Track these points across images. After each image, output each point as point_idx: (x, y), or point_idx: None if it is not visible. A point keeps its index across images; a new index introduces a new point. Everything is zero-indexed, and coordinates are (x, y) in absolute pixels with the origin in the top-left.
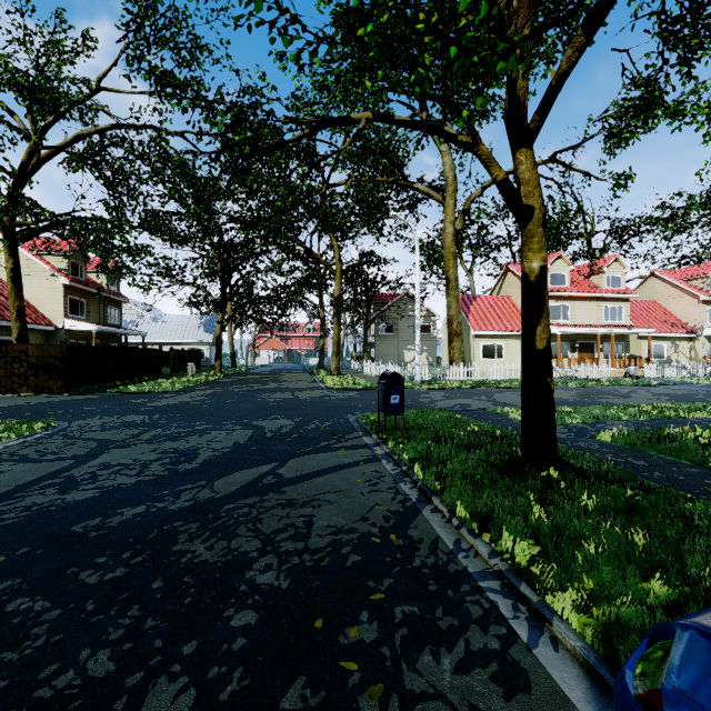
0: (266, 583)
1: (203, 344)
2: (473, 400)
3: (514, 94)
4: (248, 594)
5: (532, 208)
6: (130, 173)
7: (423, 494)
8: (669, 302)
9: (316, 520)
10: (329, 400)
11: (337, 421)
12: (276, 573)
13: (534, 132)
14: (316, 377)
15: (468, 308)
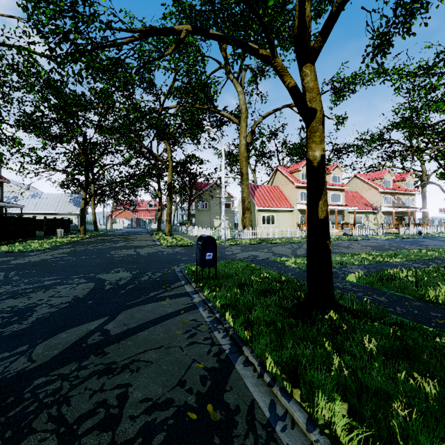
0: None
1: (72, 215)
2: (260, 252)
3: (304, 18)
4: None
5: (315, 110)
6: (4, 82)
7: (235, 343)
8: (363, 192)
9: (131, 391)
10: (162, 254)
11: (165, 272)
12: None
13: (317, 51)
14: (154, 237)
15: (254, 192)
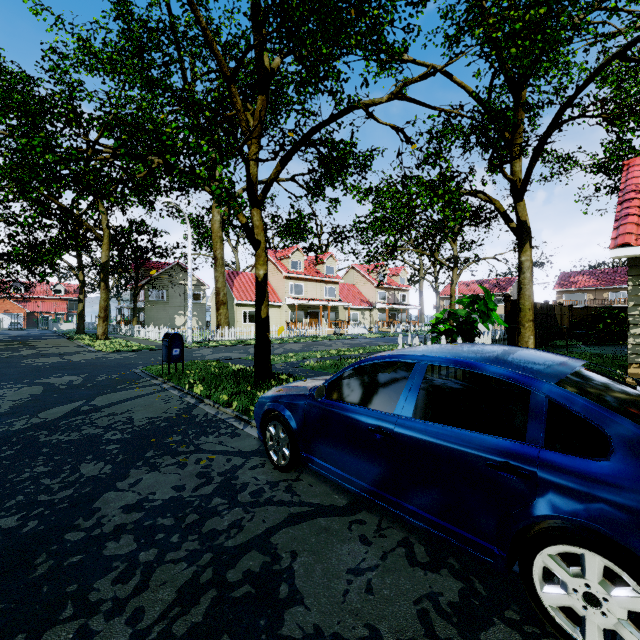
0: (117, 438)
1: None
2: (234, 353)
3: (250, 180)
4: (109, 442)
5: (260, 241)
6: None
7: (199, 400)
8: (361, 286)
9: (134, 417)
10: (108, 360)
11: (124, 373)
12: (121, 435)
13: (261, 202)
14: (79, 342)
15: (233, 281)
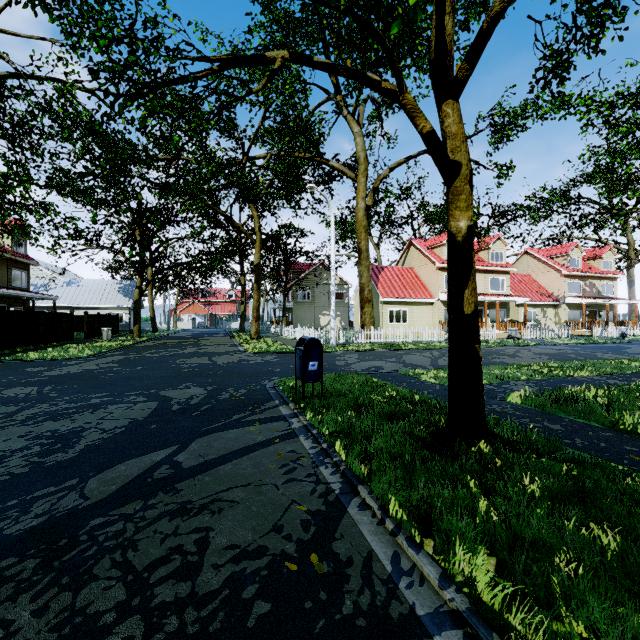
0: None
1: (122, 309)
2: (385, 362)
3: (443, 38)
4: None
5: (459, 163)
6: (33, 127)
7: (348, 482)
8: (539, 276)
9: (213, 537)
10: (247, 365)
11: (253, 388)
12: None
13: (462, 82)
14: (236, 340)
15: (377, 277)
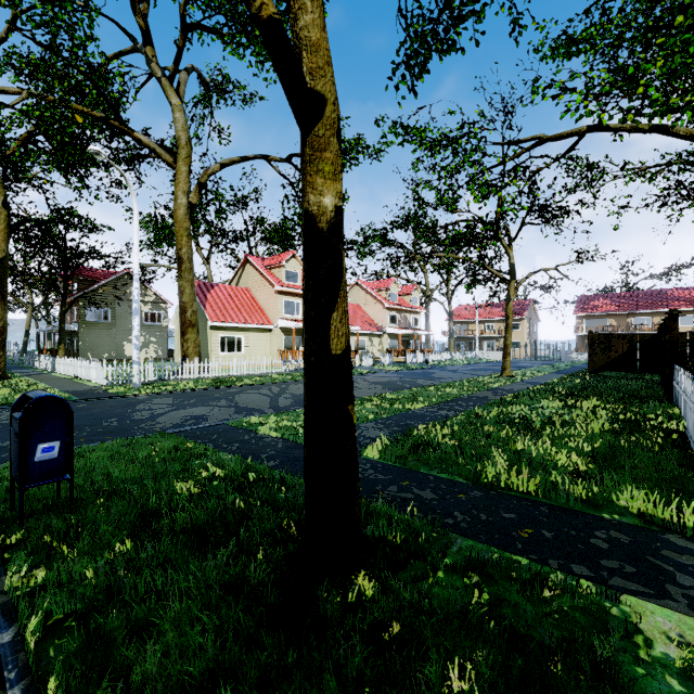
0: None
1: None
2: (212, 408)
3: None
4: None
5: (323, 97)
6: None
7: None
8: (367, 307)
9: None
10: None
11: None
12: None
13: None
14: None
15: (205, 296)
